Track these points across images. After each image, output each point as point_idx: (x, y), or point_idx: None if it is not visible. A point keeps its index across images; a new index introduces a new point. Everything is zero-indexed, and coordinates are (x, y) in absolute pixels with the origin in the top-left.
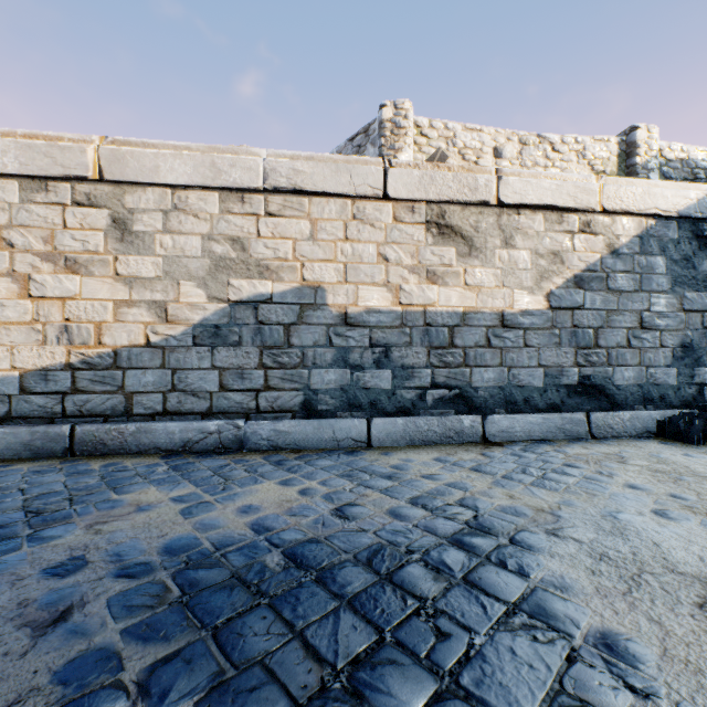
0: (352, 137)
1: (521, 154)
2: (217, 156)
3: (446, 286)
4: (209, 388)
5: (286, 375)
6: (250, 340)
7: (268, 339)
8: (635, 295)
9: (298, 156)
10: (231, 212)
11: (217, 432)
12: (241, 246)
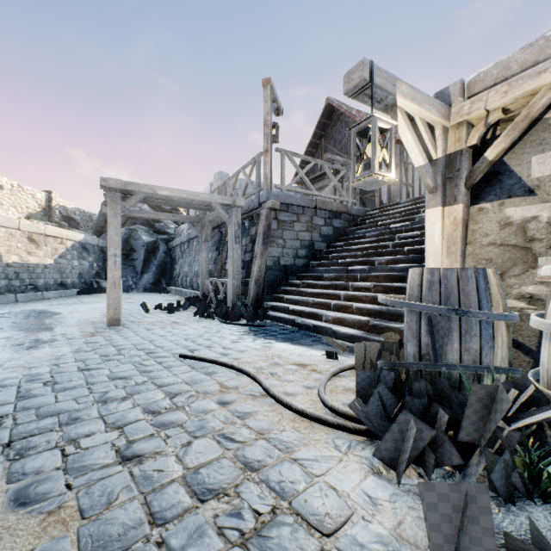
0: None
1: (12, 190)
2: None
3: (33, 256)
4: None
5: None
6: None
7: None
8: (72, 260)
9: None
10: None
11: None
12: None
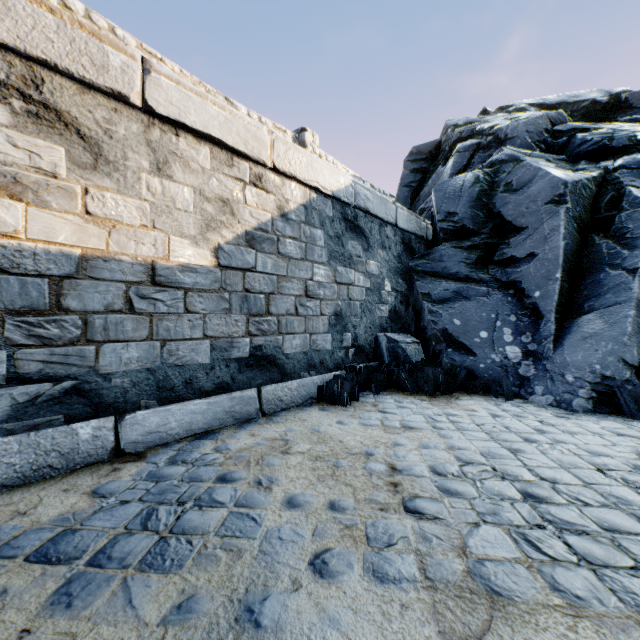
0: None
1: None
2: None
3: (46, 208)
4: None
5: None
6: None
7: None
8: (302, 263)
9: None
10: None
11: None
12: None
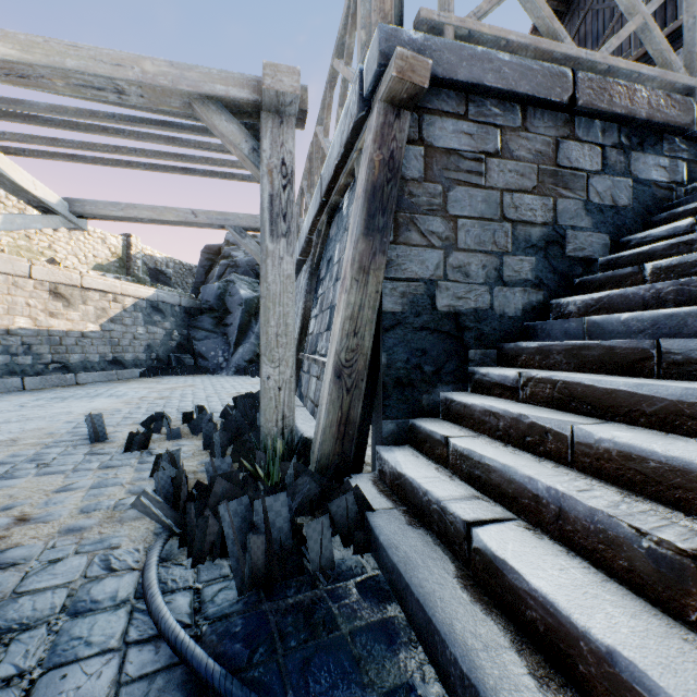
0: None
1: (71, 232)
2: None
3: (59, 319)
4: None
5: None
6: None
7: None
8: (133, 327)
9: None
10: None
11: None
12: None
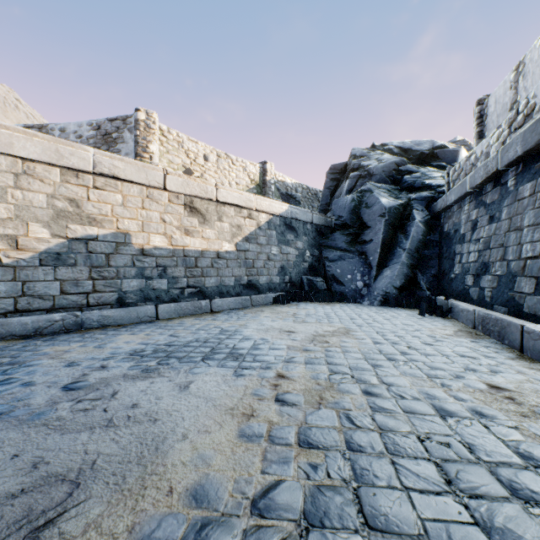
0: (112, 119)
1: (218, 161)
2: (60, 146)
3: (194, 237)
4: (52, 293)
5: (107, 283)
6: (83, 263)
7: (96, 262)
8: (267, 246)
9: (115, 157)
10: (69, 182)
11: (61, 320)
12: (76, 205)
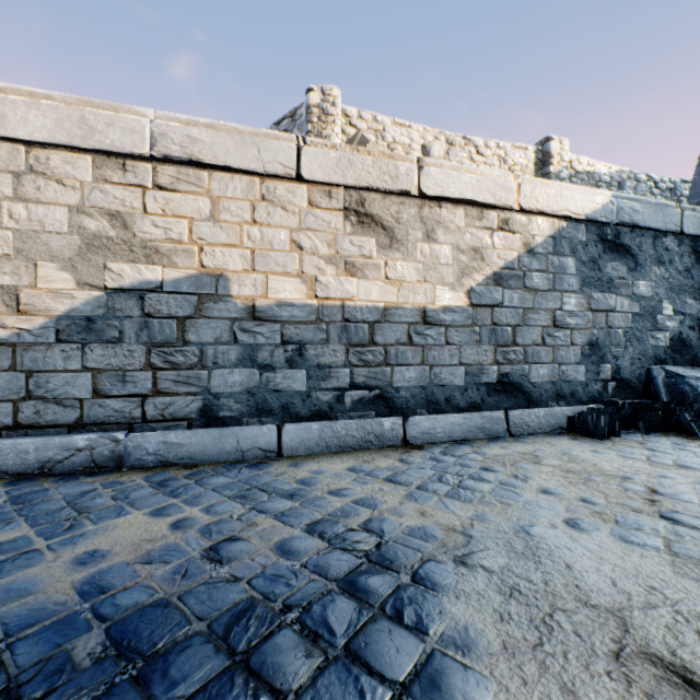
0: (279, 121)
1: (448, 154)
2: (88, 110)
3: (366, 279)
4: (78, 394)
5: (181, 376)
6: (134, 336)
7: (158, 335)
8: (549, 294)
9: (196, 122)
10: (109, 181)
11: (88, 448)
12: (122, 223)
